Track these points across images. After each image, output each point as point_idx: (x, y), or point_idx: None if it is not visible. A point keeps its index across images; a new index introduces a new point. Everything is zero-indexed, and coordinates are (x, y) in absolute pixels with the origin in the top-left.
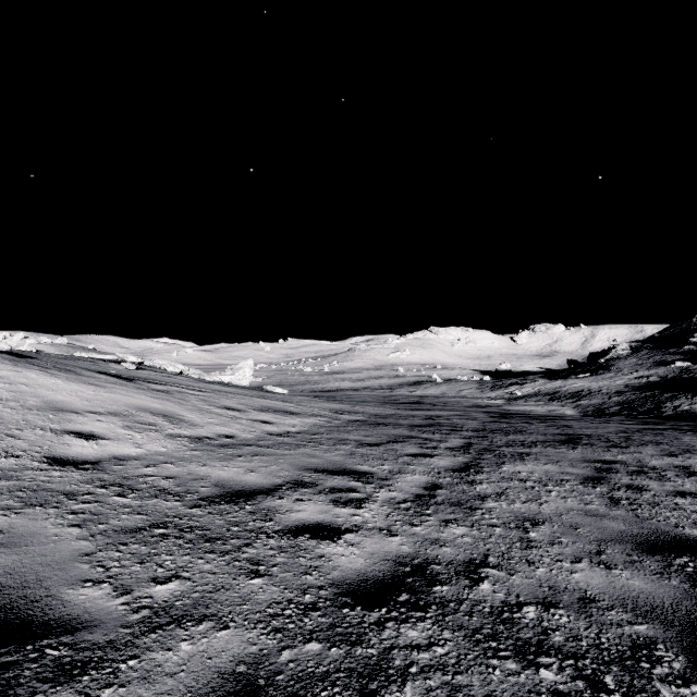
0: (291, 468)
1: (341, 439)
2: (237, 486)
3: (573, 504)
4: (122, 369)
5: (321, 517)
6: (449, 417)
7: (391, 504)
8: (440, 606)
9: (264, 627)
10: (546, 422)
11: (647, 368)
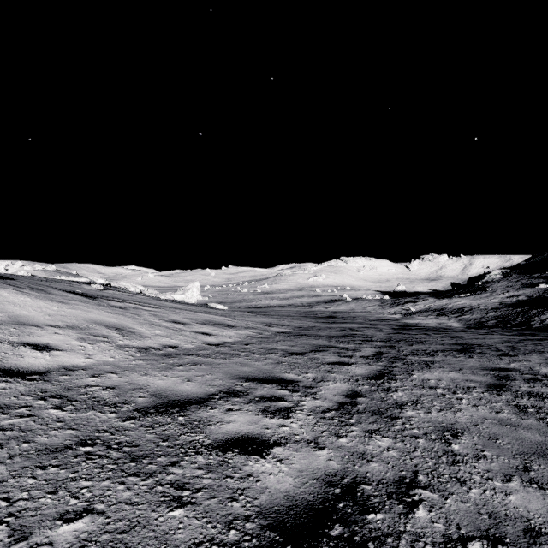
0: (224, 377)
1: (270, 349)
2: (173, 395)
3: (485, 413)
4: (92, 289)
5: (251, 429)
6: (359, 329)
7: (316, 413)
8: (377, 542)
9: None
10: (440, 333)
11: (516, 289)
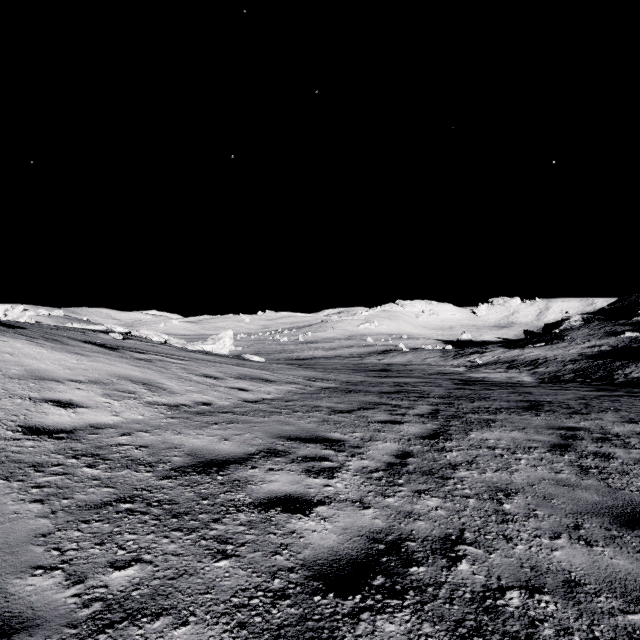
0: (264, 436)
1: (314, 406)
2: (210, 455)
3: (543, 473)
4: (110, 339)
5: (293, 488)
6: (416, 384)
7: (363, 474)
8: (418, 591)
9: (227, 622)
10: (507, 388)
11: (598, 338)
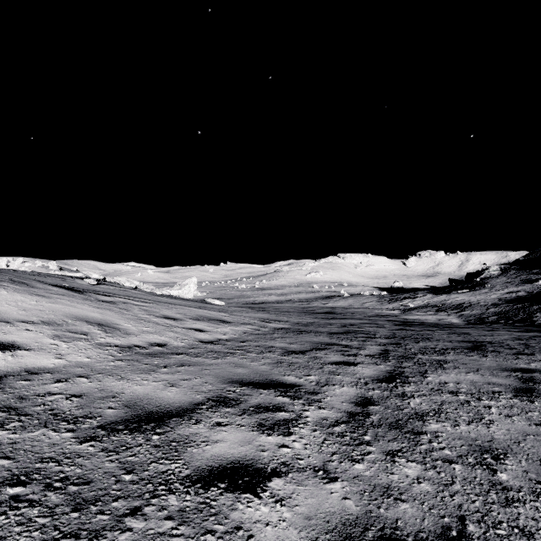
0: (215, 381)
1: (268, 346)
2: (151, 406)
3: (523, 426)
4: (85, 284)
5: (243, 451)
6: (361, 325)
7: (323, 428)
8: None
9: None
10: (445, 329)
11: (515, 285)
